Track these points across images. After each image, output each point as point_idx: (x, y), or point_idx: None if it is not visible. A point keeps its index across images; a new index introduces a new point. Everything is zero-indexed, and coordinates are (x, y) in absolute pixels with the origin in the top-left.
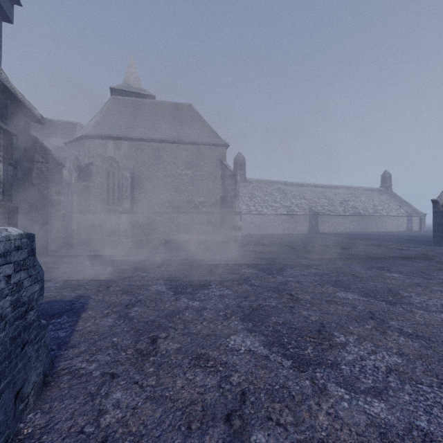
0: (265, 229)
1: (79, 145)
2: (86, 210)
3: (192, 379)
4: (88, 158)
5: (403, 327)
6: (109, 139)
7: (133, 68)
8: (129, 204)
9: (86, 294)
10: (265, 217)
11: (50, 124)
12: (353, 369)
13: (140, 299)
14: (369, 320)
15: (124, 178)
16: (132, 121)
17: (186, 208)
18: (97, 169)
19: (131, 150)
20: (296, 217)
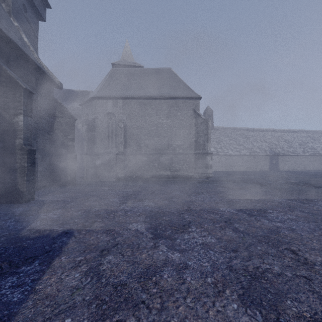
0: (230, 167)
1: (89, 104)
2: (93, 153)
3: None
4: (95, 114)
5: None
6: (108, 99)
7: (128, 47)
8: (122, 147)
9: (71, 230)
10: (230, 157)
11: (73, 93)
12: None
13: (118, 242)
14: None
15: (119, 128)
16: (125, 84)
17: (166, 150)
18: (100, 122)
19: (125, 106)
20: (258, 157)
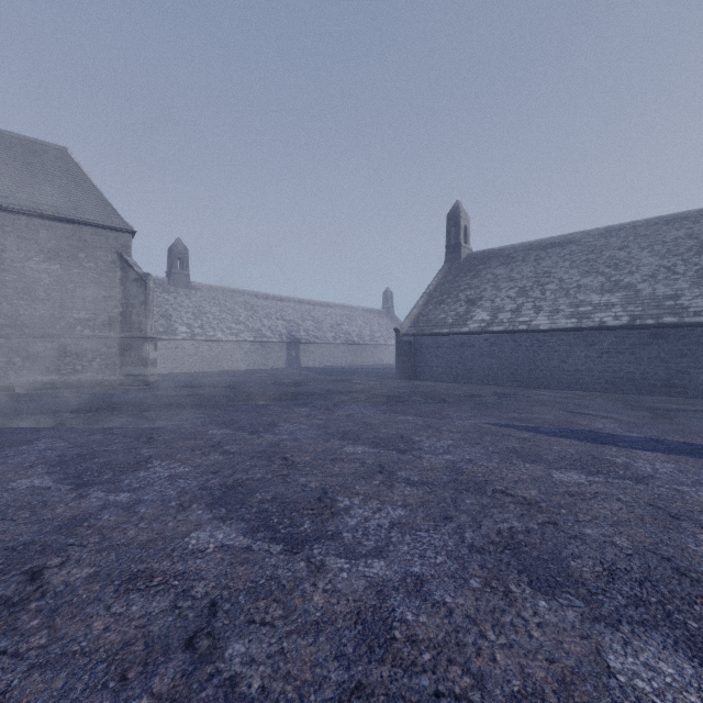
0: (219, 364)
1: None
2: None
3: None
4: None
5: (232, 448)
6: None
7: None
8: None
9: None
10: (219, 345)
11: None
12: (134, 481)
13: None
14: (209, 448)
15: None
16: None
17: (48, 328)
18: None
19: None
20: (268, 346)
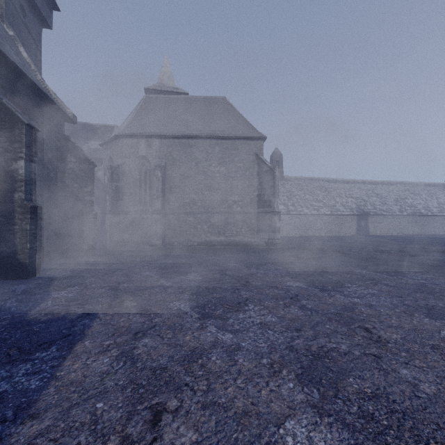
0: (305, 231)
1: (113, 145)
2: (119, 211)
3: None
4: (121, 158)
5: None
6: (140, 138)
7: (167, 67)
8: (160, 204)
9: (95, 311)
10: (305, 218)
11: (90, 128)
12: None
13: (155, 323)
14: None
15: (155, 177)
16: (164, 118)
17: (219, 207)
18: (129, 169)
19: (163, 148)
20: (342, 218)
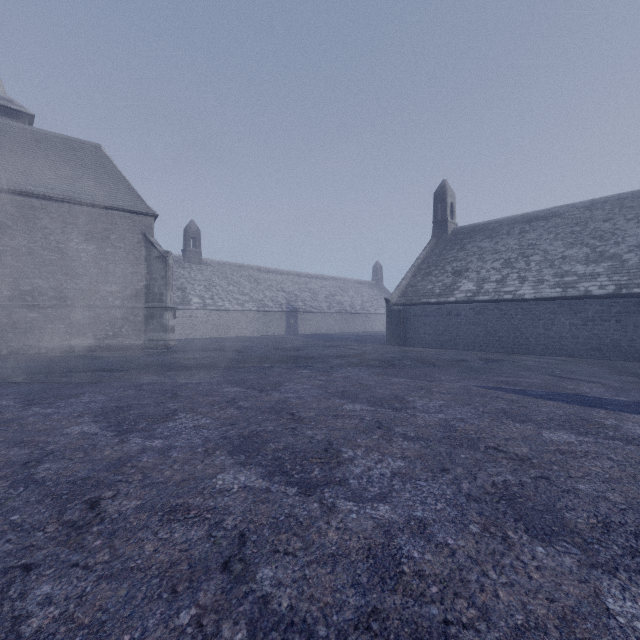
0: (227, 330)
1: None
2: None
3: (5, 453)
4: None
5: (245, 404)
6: None
7: None
8: None
9: None
10: (227, 314)
11: None
12: (165, 430)
13: None
14: (225, 403)
15: None
16: None
17: (86, 300)
18: None
19: None
20: (270, 315)
